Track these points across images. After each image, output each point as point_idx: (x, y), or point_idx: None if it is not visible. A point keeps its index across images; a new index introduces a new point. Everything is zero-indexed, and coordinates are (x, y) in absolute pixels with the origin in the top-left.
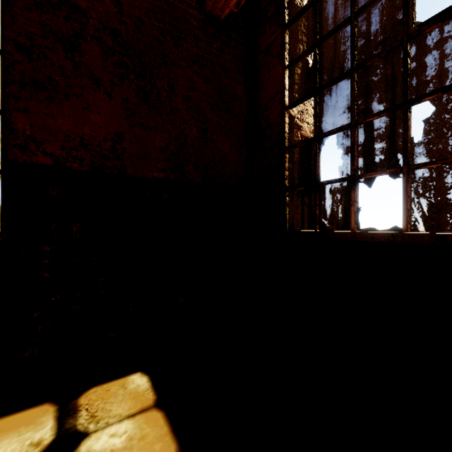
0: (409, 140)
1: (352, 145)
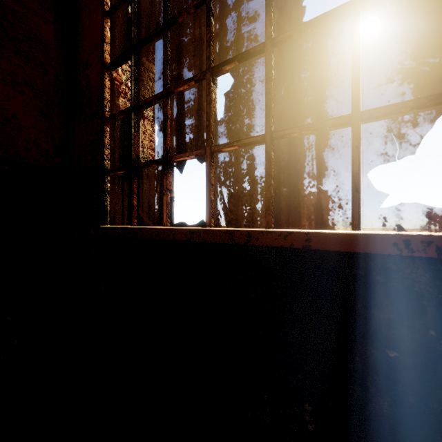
0: (213, 117)
1: (165, 118)
